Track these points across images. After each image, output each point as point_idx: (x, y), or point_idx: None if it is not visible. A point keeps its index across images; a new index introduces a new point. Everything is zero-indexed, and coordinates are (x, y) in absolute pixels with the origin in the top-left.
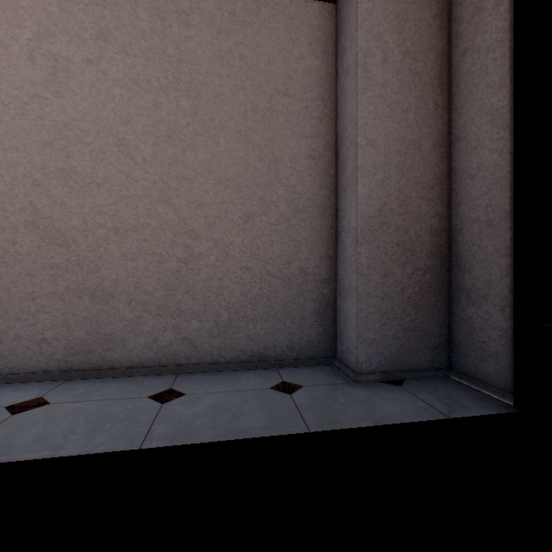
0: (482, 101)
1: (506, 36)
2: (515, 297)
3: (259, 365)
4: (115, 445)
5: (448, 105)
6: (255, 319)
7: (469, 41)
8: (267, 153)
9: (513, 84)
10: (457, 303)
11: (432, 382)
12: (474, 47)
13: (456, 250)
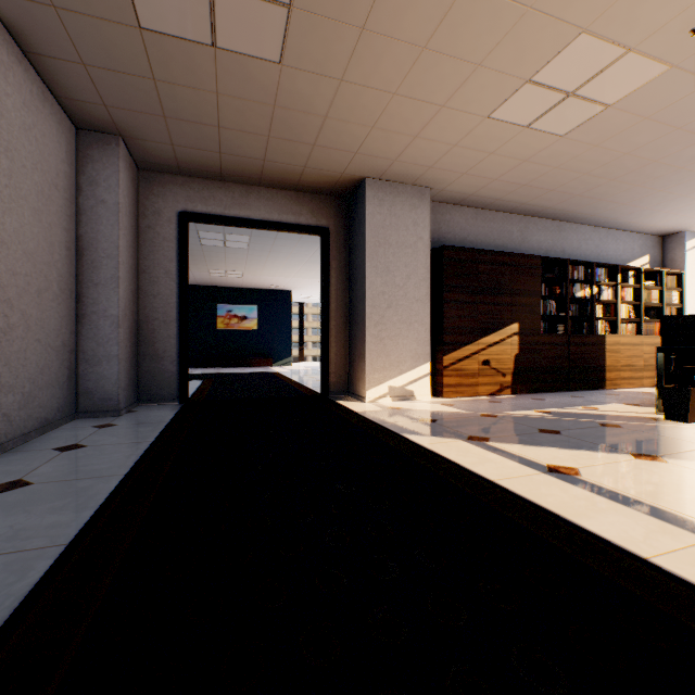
0: (162, 261)
1: (175, 241)
2: (181, 356)
3: (47, 429)
4: (142, 446)
5: (138, 249)
6: (44, 387)
7: (153, 225)
8: (49, 236)
9: (180, 265)
10: (145, 362)
11: (142, 407)
12: (157, 231)
13: (144, 333)
